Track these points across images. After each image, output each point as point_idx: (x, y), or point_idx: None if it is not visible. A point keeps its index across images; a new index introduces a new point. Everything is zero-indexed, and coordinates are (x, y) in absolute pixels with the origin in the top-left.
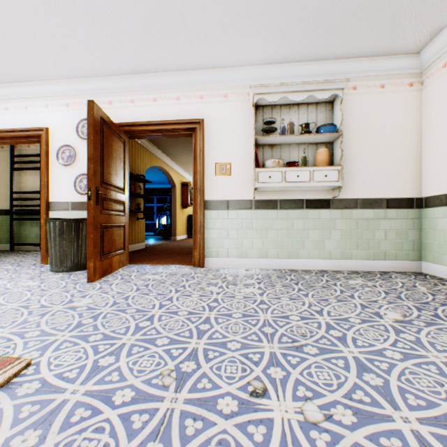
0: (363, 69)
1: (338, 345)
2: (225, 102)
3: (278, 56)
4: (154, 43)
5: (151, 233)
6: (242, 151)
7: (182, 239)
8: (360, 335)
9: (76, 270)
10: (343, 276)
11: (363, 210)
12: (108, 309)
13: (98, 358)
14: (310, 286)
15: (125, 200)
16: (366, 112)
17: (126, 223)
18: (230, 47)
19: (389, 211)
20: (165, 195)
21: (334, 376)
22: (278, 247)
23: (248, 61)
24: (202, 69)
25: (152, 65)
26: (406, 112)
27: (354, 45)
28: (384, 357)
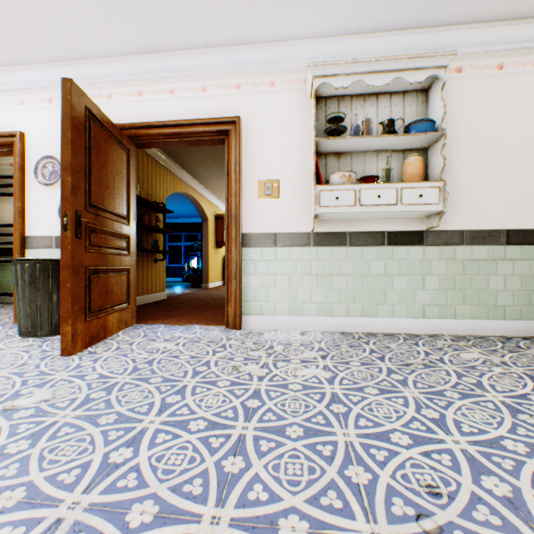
0: (472, 41)
1: (521, 530)
2: (271, 93)
3: (349, 21)
4: None
5: (179, 279)
6: (295, 162)
7: (216, 287)
8: None
9: (56, 334)
10: (448, 344)
11: (472, 247)
12: (69, 414)
13: None
14: (404, 363)
15: (129, 233)
16: (476, 104)
17: (131, 265)
18: (278, 5)
19: (510, 249)
20: (196, 231)
21: None
22: (347, 300)
23: (305, 31)
24: (239, 45)
25: (166, 38)
26: None
27: (463, 0)
28: None
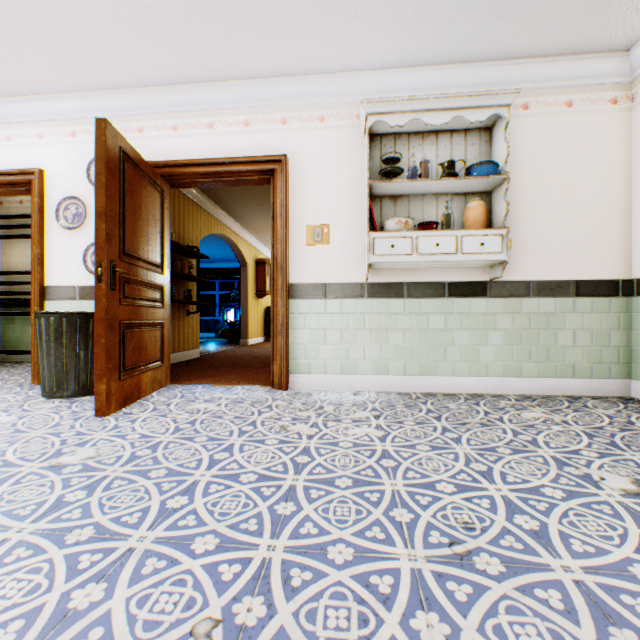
0: (539, 76)
1: (538, 551)
2: (321, 129)
3: (405, 54)
4: (207, 30)
5: (212, 334)
6: (347, 206)
7: (257, 344)
8: (573, 527)
9: (83, 395)
10: (511, 404)
11: (539, 299)
12: (118, 469)
13: (70, 589)
14: (461, 422)
15: (163, 283)
16: (543, 144)
17: (165, 319)
18: (329, 37)
19: (580, 301)
20: (233, 278)
21: (552, 639)
22: (404, 358)
23: (358, 63)
24: (285, 76)
25: (205, 68)
26: (607, 145)
27: (527, 35)
28: (636, 584)
